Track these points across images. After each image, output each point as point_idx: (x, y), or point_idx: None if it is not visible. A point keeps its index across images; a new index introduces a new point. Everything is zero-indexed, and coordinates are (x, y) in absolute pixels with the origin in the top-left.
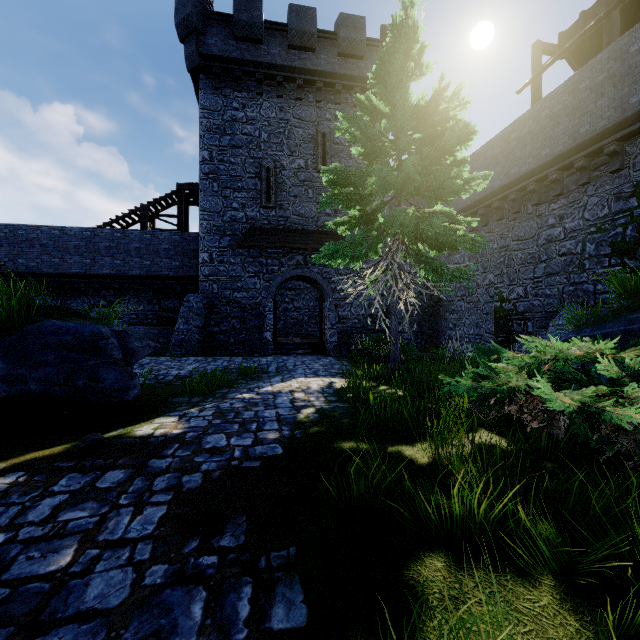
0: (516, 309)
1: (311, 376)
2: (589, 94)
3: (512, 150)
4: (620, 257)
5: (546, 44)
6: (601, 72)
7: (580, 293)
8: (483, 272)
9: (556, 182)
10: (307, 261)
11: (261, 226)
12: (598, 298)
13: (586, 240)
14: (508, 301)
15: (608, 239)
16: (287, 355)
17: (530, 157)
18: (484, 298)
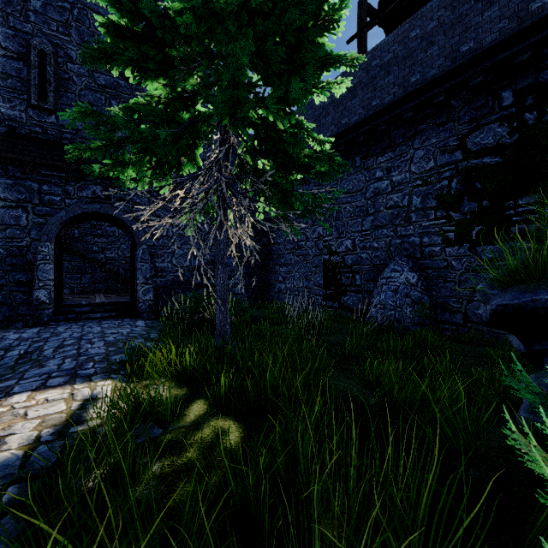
0: (345, 262)
1: (56, 383)
2: (420, 43)
3: (342, 100)
4: (446, 210)
5: (370, 5)
6: (432, 20)
7: (407, 246)
8: (312, 225)
9: (384, 134)
10: (109, 194)
11: (29, 134)
12: (424, 251)
13: (413, 193)
14: (337, 254)
15: (434, 192)
16: (75, 322)
17: (360, 107)
18: (313, 251)
